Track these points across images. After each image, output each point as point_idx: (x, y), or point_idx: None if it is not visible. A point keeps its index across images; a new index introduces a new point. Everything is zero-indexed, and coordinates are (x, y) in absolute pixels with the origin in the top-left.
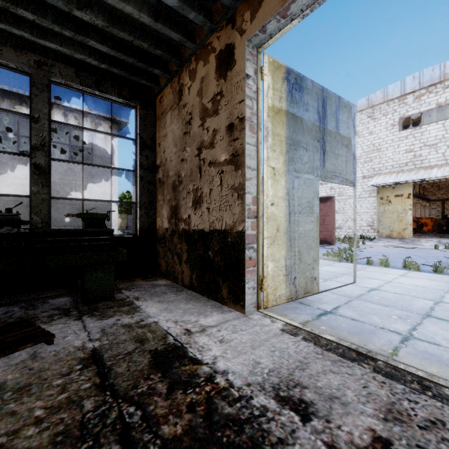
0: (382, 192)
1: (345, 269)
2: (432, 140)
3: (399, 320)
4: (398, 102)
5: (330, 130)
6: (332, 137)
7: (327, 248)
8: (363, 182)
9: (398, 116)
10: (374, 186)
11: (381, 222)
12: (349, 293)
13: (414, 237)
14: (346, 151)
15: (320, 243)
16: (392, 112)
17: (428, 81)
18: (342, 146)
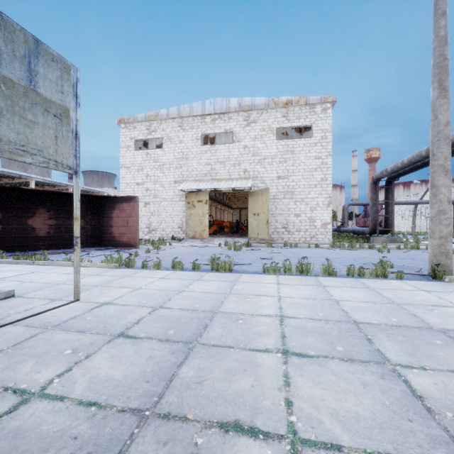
0: (189, 197)
1: (109, 277)
2: (222, 158)
3: (64, 359)
4: (201, 120)
5: (11, 78)
6: (18, 91)
7: (126, 251)
8: (175, 186)
9: (201, 132)
10: (183, 191)
11: (188, 224)
12: (55, 319)
13: (212, 237)
14: (56, 123)
15: (124, 247)
16: (196, 127)
17: (219, 109)
18: (44, 113)
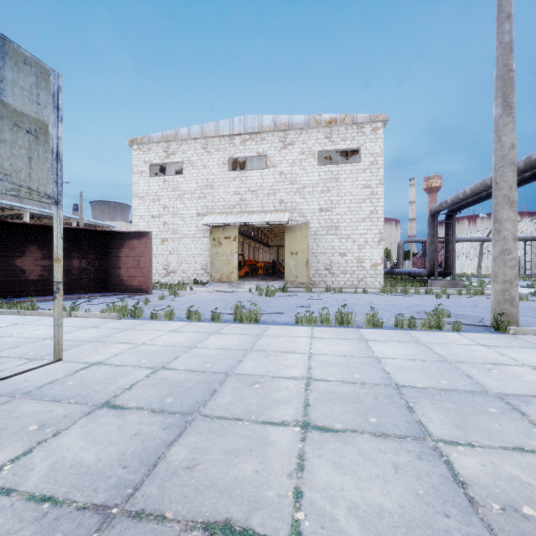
0: (214, 233)
1: (108, 330)
2: (254, 186)
3: (26, 437)
4: (229, 141)
5: None
6: None
7: (137, 298)
8: (198, 219)
9: (229, 155)
10: (207, 225)
11: (214, 265)
12: (27, 385)
13: (242, 280)
14: (29, 141)
15: (135, 293)
16: (223, 149)
17: (251, 128)
18: (14, 128)
